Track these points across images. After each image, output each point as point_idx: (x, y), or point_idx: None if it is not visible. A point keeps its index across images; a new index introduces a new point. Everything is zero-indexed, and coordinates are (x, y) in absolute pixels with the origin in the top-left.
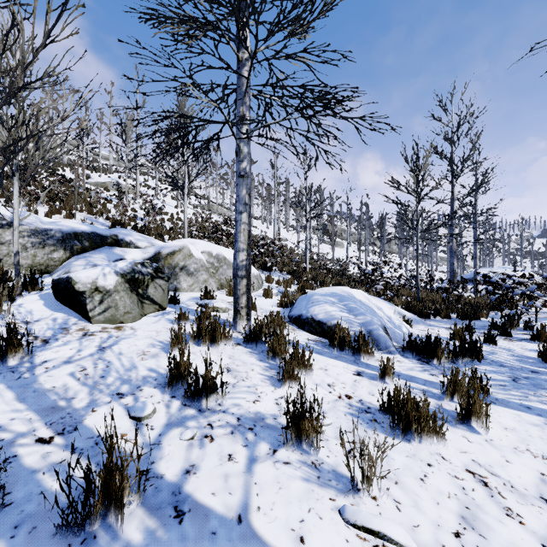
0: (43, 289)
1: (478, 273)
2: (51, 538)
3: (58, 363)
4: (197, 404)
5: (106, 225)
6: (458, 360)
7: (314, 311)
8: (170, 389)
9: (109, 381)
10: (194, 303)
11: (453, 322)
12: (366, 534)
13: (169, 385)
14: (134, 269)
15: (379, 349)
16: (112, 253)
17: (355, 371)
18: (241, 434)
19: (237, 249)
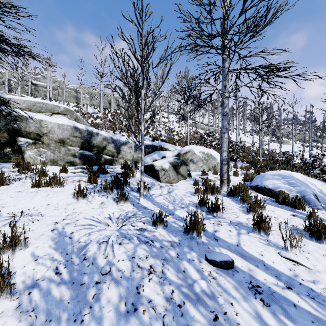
0: (138, 169)
1: None
2: (181, 235)
3: (157, 195)
4: (212, 214)
5: (150, 140)
6: None
7: (266, 183)
8: (200, 208)
9: (177, 203)
10: (198, 177)
11: None
12: (289, 261)
13: (200, 206)
14: (174, 161)
15: (310, 206)
16: (160, 153)
17: (291, 214)
18: (233, 226)
19: (222, 150)
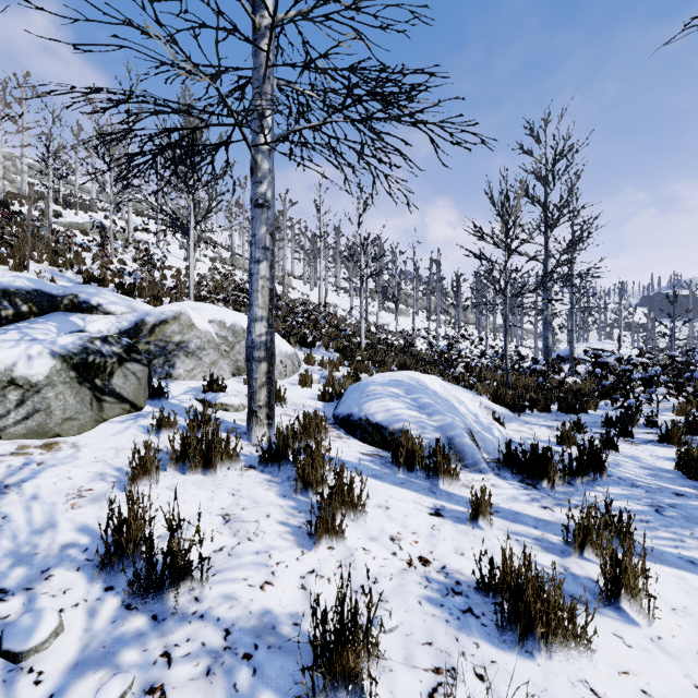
0: None
1: (585, 352)
2: None
3: None
4: (152, 603)
5: (76, 281)
6: (575, 479)
7: (370, 409)
8: (106, 572)
9: None
10: (192, 398)
11: (555, 417)
12: None
13: (104, 564)
14: (87, 348)
15: (465, 465)
16: (66, 322)
17: (432, 507)
18: (225, 675)
19: (252, 317)
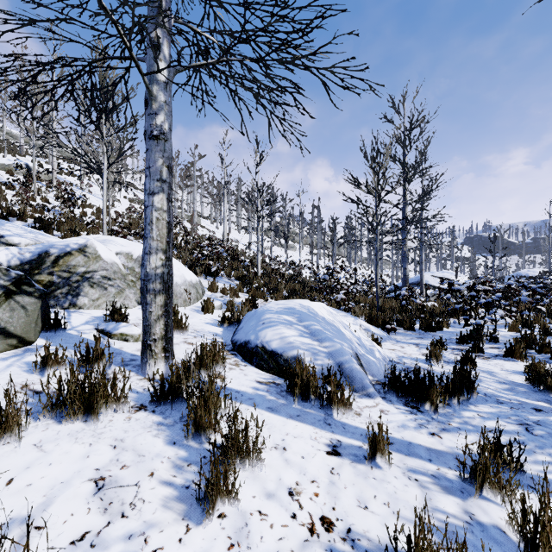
0: None
1: (442, 281)
2: None
3: None
4: None
5: None
6: (451, 399)
7: (266, 337)
8: None
9: None
10: (92, 328)
11: (418, 335)
12: None
13: None
14: None
15: (354, 390)
16: None
17: (329, 444)
18: None
19: (147, 249)
